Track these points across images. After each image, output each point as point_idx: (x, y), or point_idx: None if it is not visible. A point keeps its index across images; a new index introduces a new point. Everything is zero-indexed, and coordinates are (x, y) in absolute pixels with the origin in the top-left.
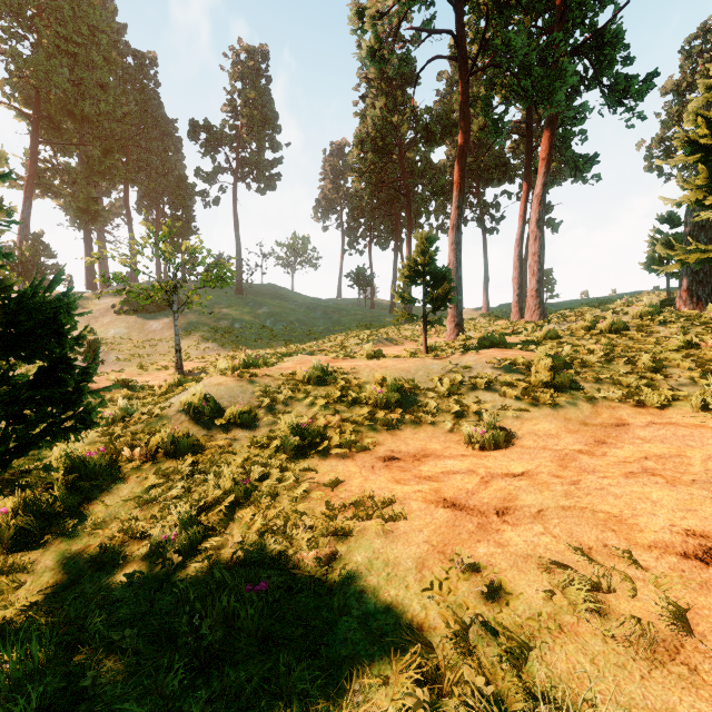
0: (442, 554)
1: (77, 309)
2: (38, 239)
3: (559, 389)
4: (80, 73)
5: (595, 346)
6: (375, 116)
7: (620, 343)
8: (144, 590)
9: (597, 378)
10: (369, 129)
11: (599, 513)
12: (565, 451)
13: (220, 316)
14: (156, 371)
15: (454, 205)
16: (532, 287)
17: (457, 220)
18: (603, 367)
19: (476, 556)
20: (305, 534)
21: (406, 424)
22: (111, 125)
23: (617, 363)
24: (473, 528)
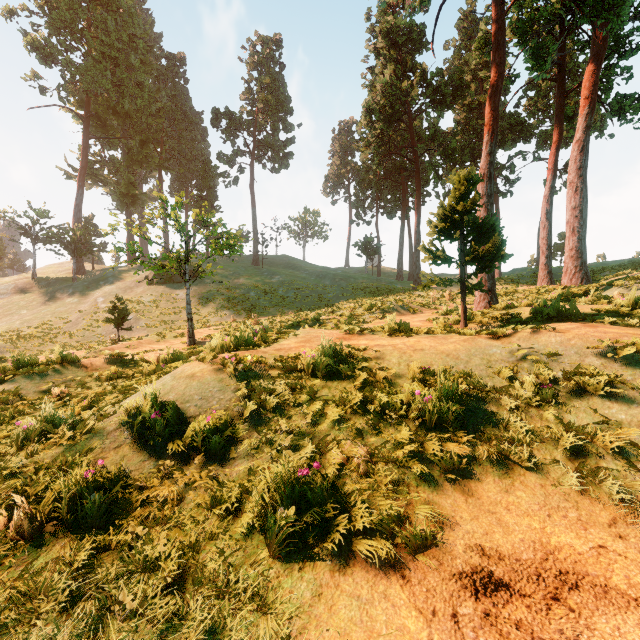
0: None
1: None
2: (89, 222)
3: None
4: (120, 75)
5: None
6: (384, 82)
7: None
8: None
9: None
10: (378, 97)
11: None
12: None
13: (238, 285)
14: (173, 338)
15: (484, 151)
16: (571, 246)
17: (489, 169)
18: None
19: None
20: None
21: (482, 464)
22: (148, 119)
23: None
24: None
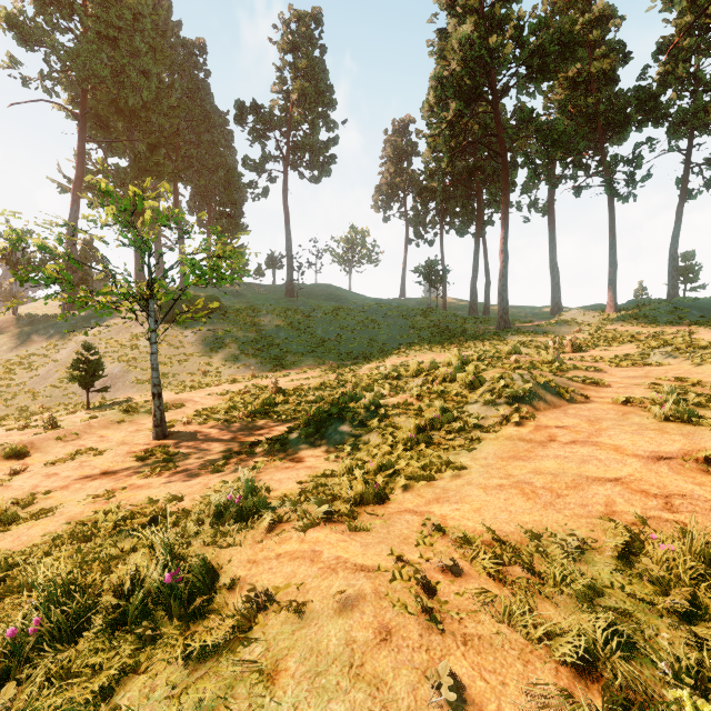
0: None
1: None
2: (88, 245)
3: None
4: (120, 59)
5: None
6: (464, 37)
7: None
8: None
9: None
10: (453, 64)
11: None
12: None
13: (264, 323)
14: (147, 414)
15: None
16: None
17: None
18: None
19: None
20: None
21: None
22: (159, 119)
23: None
24: None
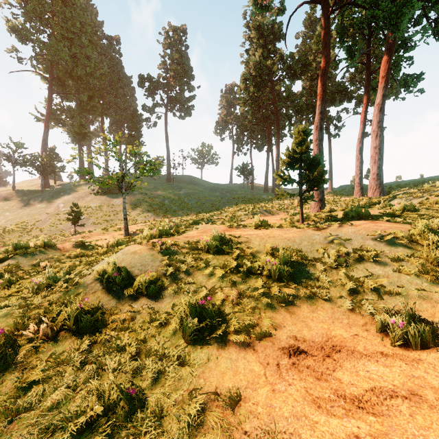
0: None
1: None
2: (52, 151)
3: None
4: (75, 50)
5: None
6: (255, 61)
7: None
8: None
9: None
10: (251, 71)
11: None
12: None
13: (156, 195)
14: (113, 231)
15: (317, 111)
16: (373, 172)
17: (320, 122)
18: None
19: None
20: None
21: (302, 298)
22: (93, 81)
23: None
24: None
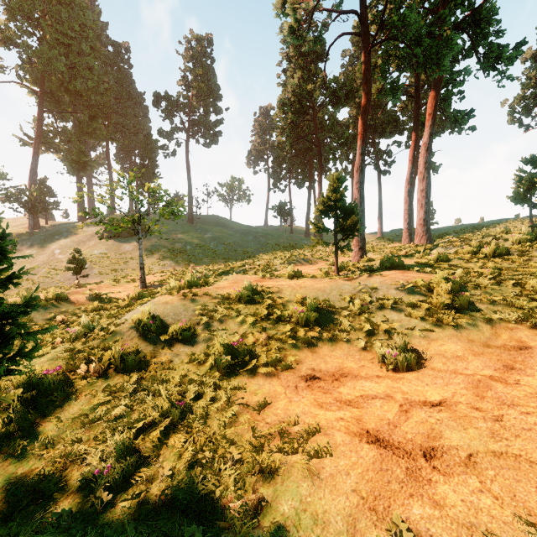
0: (373, 512)
1: (9, 254)
2: (43, 183)
3: (458, 310)
4: (73, 59)
5: (484, 269)
6: (294, 84)
7: (504, 266)
8: (71, 533)
9: (492, 300)
10: (289, 95)
11: (536, 465)
12: (477, 376)
13: (176, 240)
14: (126, 283)
15: (358, 152)
16: (420, 217)
17: (361, 164)
18: (495, 289)
19: (412, 520)
20: (232, 472)
21: (324, 341)
22: (96, 97)
23: (507, 285)
24: (402, 476)
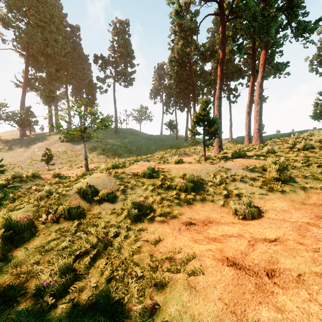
0: (234, 315)
1: None
2: (28, 109)
3: (283, 182)
4: (46, 35)
5: (298, 157)
6: (178, 48)
7: (310, 155)
8: None
9: (304, 175)
10: (175, 55)
11: None
12: (298, 223)
13: (107, 143)
14: (76, 168)
15: (218, 87)
16: (256, 128)
17: (219, 95)
18: (306, 169)
19: (262, 321)
20: (136, 284)
21: (197, 201)
22: (60, 58)
23: (313, 166)
24: (253, 289)
